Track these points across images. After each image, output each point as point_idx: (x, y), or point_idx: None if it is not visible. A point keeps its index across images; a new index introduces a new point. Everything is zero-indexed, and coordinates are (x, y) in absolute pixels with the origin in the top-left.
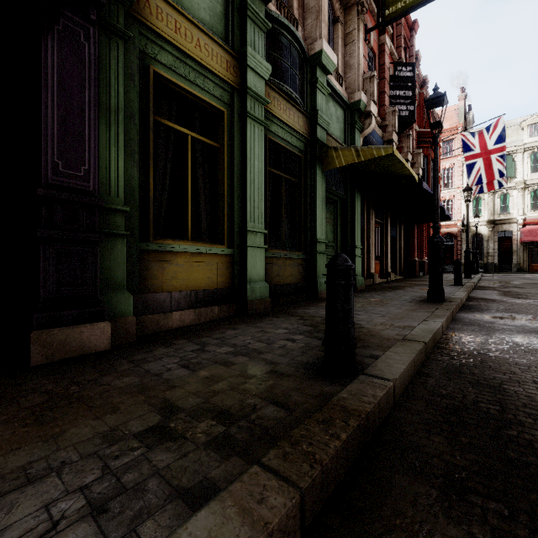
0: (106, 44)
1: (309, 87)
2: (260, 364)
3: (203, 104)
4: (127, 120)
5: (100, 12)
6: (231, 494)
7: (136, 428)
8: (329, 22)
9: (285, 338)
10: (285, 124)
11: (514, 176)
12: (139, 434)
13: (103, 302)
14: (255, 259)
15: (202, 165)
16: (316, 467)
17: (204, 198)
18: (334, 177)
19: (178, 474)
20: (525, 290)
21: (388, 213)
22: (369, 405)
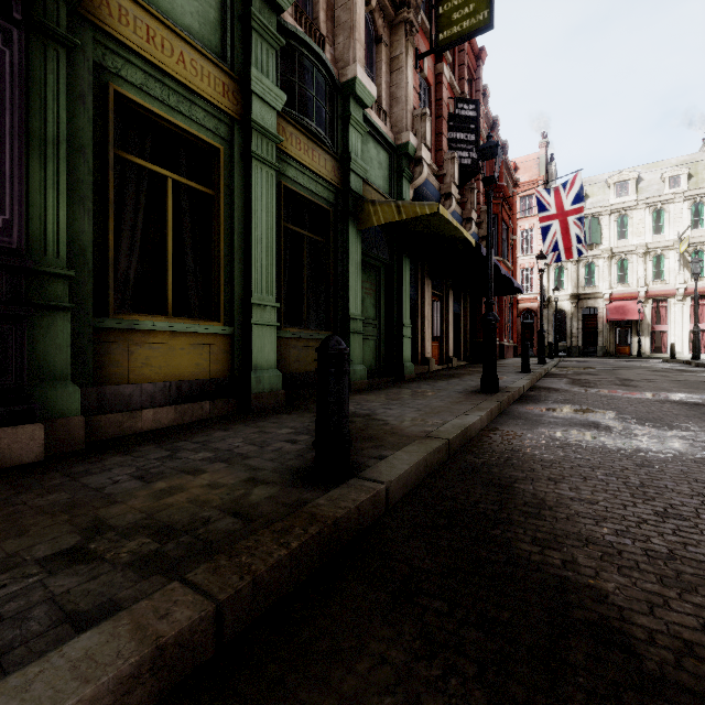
0: (40, 53)
1: (341, 123)
2: (238, 471)
3: (189, 138)
4: (74, 155)
5: (30, 9)
6: (131, 613)
7: (43, 552)
8: (371, 41)
9: (286, 439)
10: (307, 169)
11: (600, 243)
12: (45, 558)
13: (35, 397)
14: (262, 340)
15: (190, 216)
16: (246, 578)
17: (193, 261)
18: (375, 238)
19: (77, 598)
20: (597, 377)
21: (449, 283)
22: (342, 510)
